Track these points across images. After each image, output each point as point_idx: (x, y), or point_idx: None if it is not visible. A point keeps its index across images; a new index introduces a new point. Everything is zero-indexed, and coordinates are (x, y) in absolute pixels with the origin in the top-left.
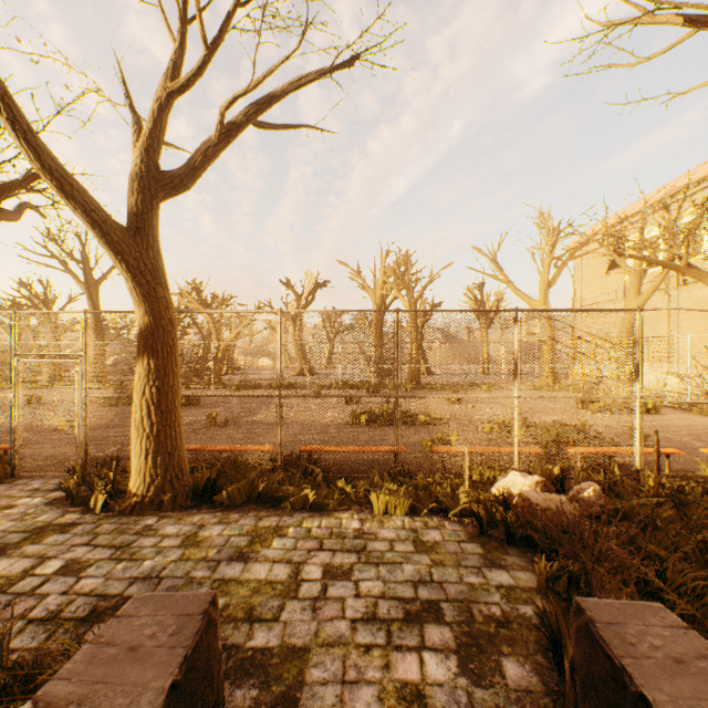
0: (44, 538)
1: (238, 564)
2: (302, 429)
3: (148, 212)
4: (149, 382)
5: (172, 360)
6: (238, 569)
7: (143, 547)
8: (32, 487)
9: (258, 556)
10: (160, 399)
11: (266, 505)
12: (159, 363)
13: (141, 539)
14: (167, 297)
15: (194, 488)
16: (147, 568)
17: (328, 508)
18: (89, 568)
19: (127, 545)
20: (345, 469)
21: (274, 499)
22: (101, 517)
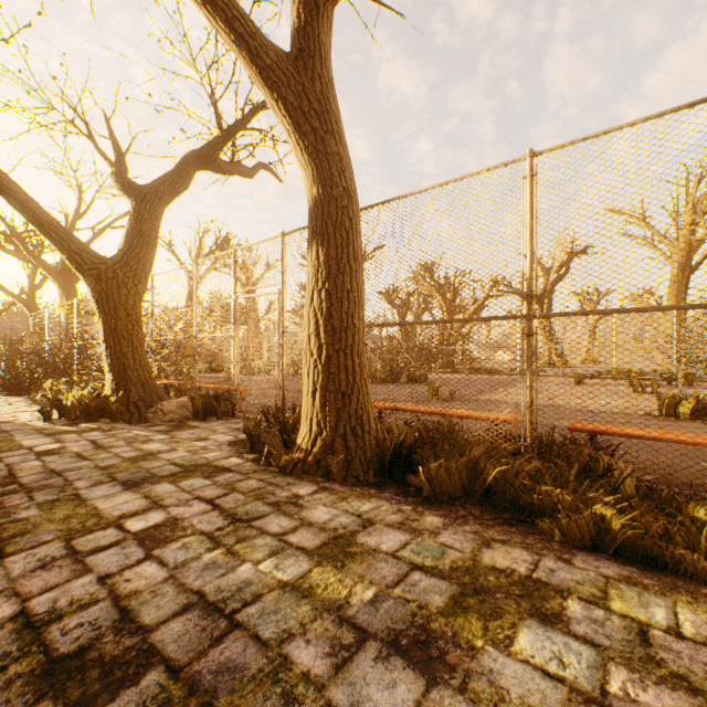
0: (186, 478)
1: (405, 675)
2: (561, 413)
3: (312, 21)
4: (317, 283)
5: (347, 251)
6: (400, 697)
7: (262, 531)
8: (236, 426)
9: (468, 672)
10: (331, 310)
11: (499, 514)
12: (330, 255)
13: (271, 515)
14: (341, 154)
15: (378, 455)
16: (234, 581)
17: (675, 569)
18: (173, 541)
19: (247, 520)
20: (682, 483)
21: (518, 508)
22: (258, 468)
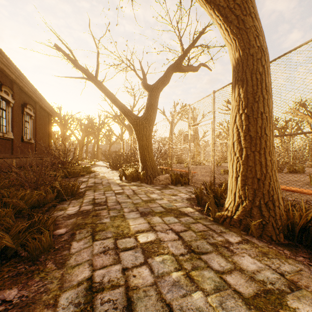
0: (166, 215)
1: None
2: None
3: None
4: (238, 111)
5: (260, 87)
6: None
7: (207, 265)
8: (190, 190)
9: None
10: (248, 126)
11: None
12: (247, 91)
13: (212, 253)
14: (256, 26)
15: (286, 224)
16: (190, 305)
17: None
18: (158, 255)
19: (197, 253)
20: None
21: None
22: (202, 217)
